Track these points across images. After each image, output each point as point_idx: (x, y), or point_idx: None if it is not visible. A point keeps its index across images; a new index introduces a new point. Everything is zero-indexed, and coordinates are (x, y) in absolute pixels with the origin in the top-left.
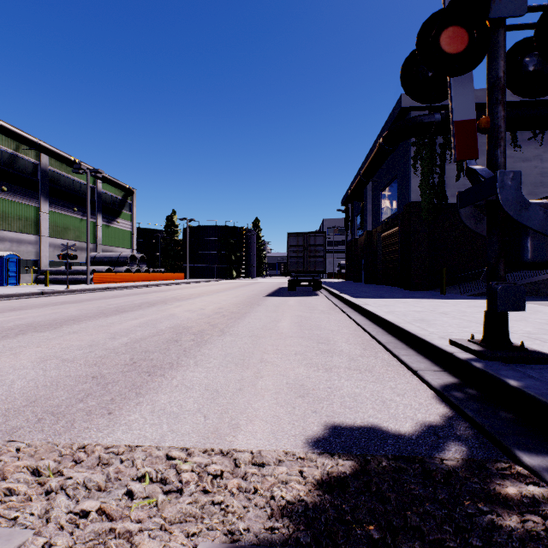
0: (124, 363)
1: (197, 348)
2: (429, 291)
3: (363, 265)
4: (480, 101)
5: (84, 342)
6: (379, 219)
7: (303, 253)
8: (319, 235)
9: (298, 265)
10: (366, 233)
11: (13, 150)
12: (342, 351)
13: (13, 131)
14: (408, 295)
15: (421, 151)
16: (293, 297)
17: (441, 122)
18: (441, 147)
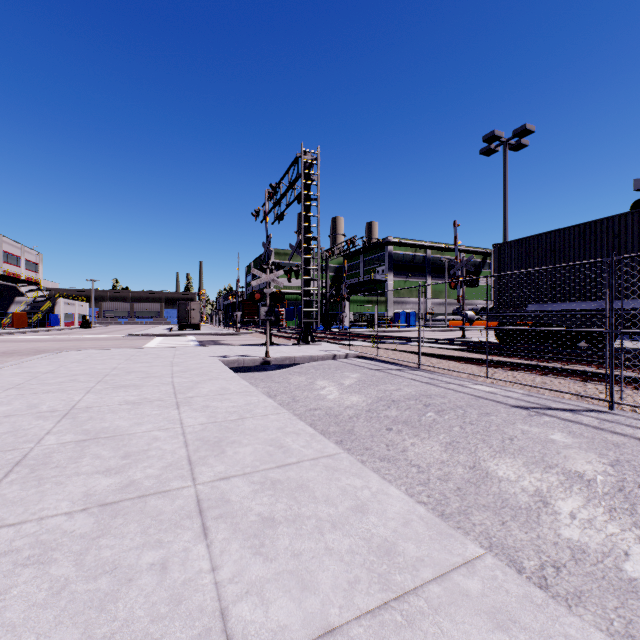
0: None
1: None
2: None
3: None
4: None
5: None
6: None
7: None
8: None
9: None
10: None
11: (413, 252)
12: None
13: (413, 244)
14: None
15: None
16: None
17: None
18: None
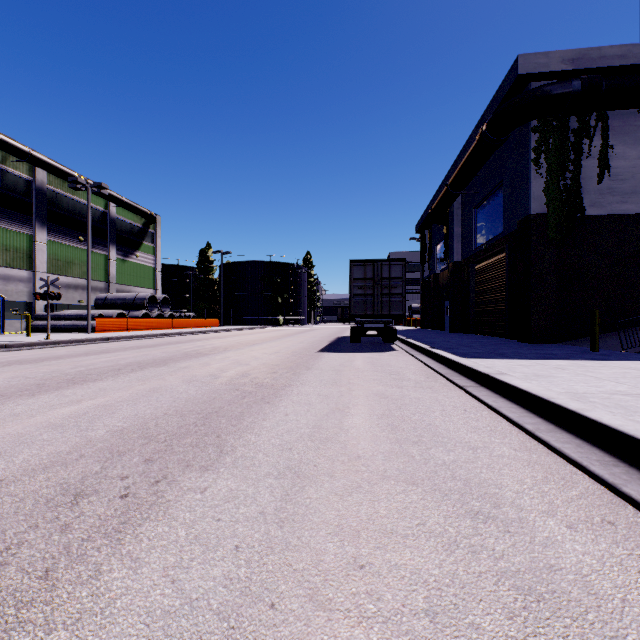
0: None
1: (98, 554)
2: (561, 345)
3: (446, 307)
4: (639, 61)
5: None
6: (473, 246)
7: (373, 289)
8: (396, 264)
9: (365, 307)
10: (452, 265)
11: None
12: (595, 590)
13: None
14: (542, 353)
15: (547, 140)
16: (359, 353)
17: (582, 92)
18: (575, 134)
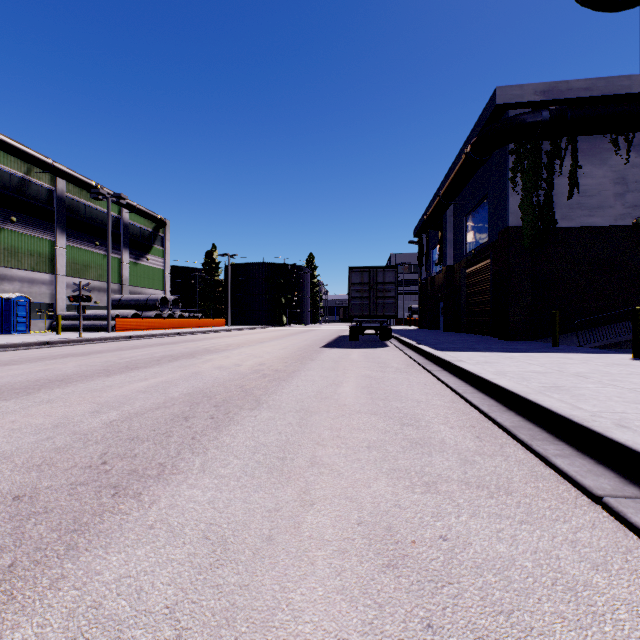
0: (86, 464)
1: (213, 434)
2: (533, 342)
3: (441, 308)
4: (602, 93)
5: (50, 420)
6: (463, 251)
7: (369, 292)
8: (389, 271)
9: (362, 309)
10: (445, 269)
11: (23, 173)
12: (445, 442)
13: (22, 150)
14: (509, 347)
15: (522, 161)
16: (356, 349)
17: (550, 122)
18: (548, 156)
